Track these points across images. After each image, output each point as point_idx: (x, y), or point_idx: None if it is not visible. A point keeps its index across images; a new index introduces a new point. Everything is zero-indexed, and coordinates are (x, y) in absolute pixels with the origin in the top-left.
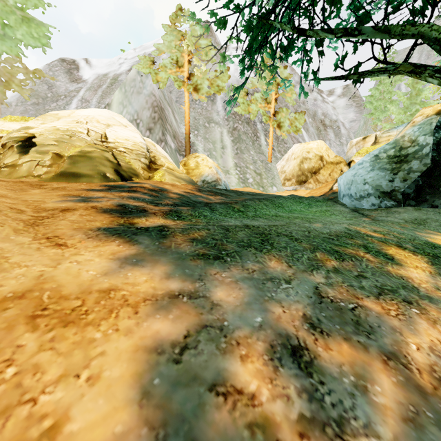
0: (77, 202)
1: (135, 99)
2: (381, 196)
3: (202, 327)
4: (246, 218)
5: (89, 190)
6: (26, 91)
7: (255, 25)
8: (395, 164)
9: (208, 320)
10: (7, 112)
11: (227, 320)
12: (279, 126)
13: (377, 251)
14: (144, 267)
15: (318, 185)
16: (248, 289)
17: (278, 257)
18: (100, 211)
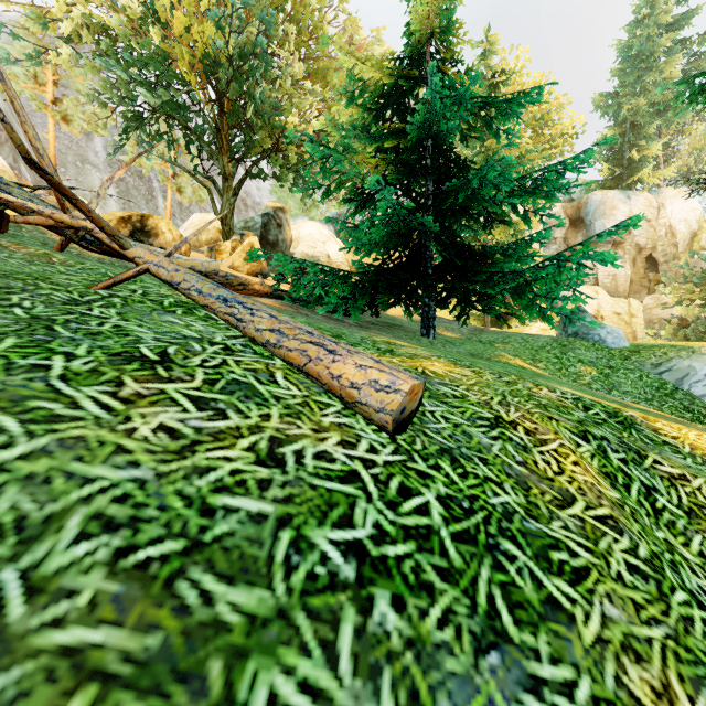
0: None
1: None
2: None
3: None
4: None
5: None
6: None
7: (131, 118)
8: None
9: None
10: None
11: None
12: (180, 191)
13: None
14: None
15: None
16: None
17: None
18: None
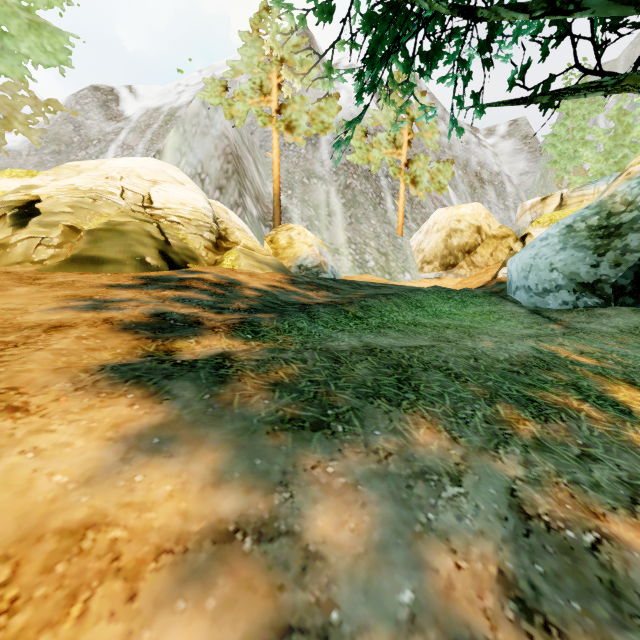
0: (82, 310)
1: (198, 143)
2: (578, 290)
3: (280, 635)
4: (367, 331)
5: (111, 287)
6: (35, 133)
7: (382, 19)
8: (600, 239)
9: (295, 607)
10: (15, 165)
11: (338, 603)
12: (414, 182)
13: (600, 397)
14: (172, 458)
15: (473, 271)
16: (379, 505)
17: (431, 418)
18: (117, 327)
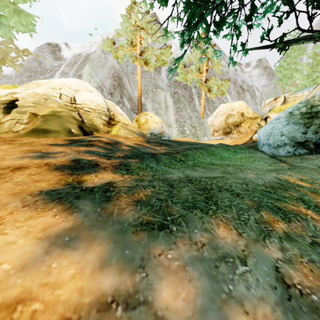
0: (34, 158)
1: (100, 71)
2: (295, 146)
3: None
4: (187, 168)
5: (52, 145)
6: (17, 66)
7: (194, 4)
8: (307, 119)
9: None
10: (9, 83)
11: None
12: (209, 90)
13: (316, 206)
14: (76, 250)
15: (239, 135)
16: (200, 280)
17: (225, 221)
18: (52, 168)
